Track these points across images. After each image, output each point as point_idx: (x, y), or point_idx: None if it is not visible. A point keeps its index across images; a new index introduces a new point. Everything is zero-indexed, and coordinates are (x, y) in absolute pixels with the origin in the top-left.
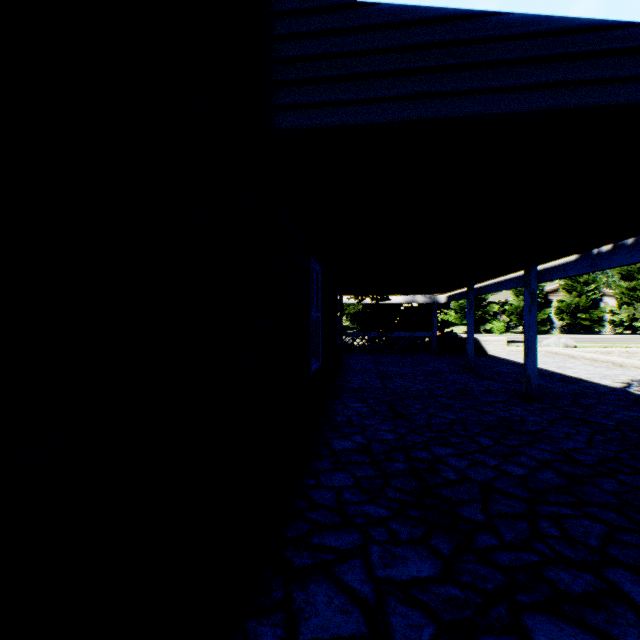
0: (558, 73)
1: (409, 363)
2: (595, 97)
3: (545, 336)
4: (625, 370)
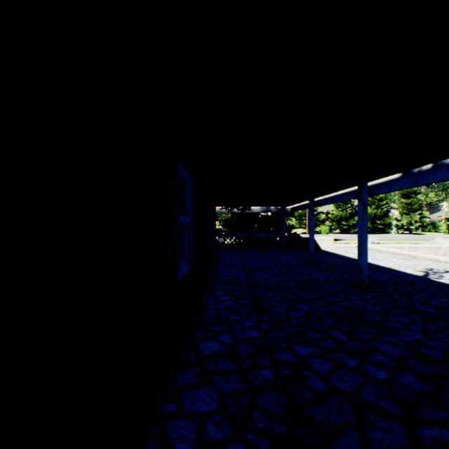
0: None
1: (266, 257)
2: None
3: (355, 235)
4: (418, 261)
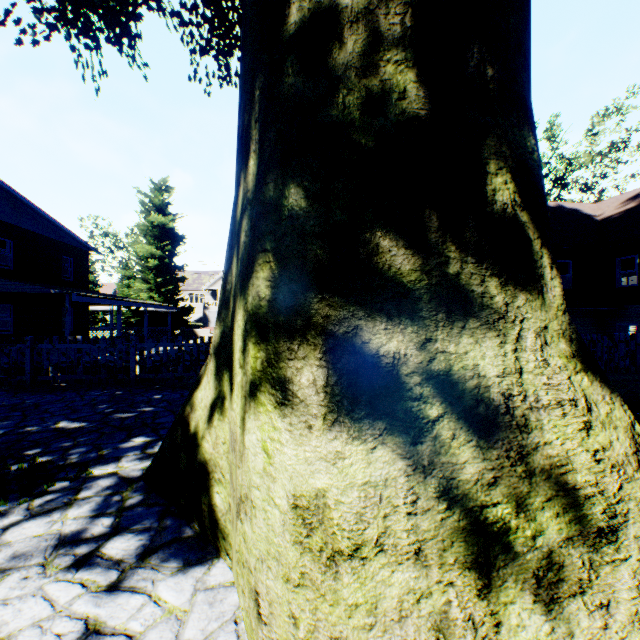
0: (2, 287)
1: None
2: (7, 290)
3: None
4: None
